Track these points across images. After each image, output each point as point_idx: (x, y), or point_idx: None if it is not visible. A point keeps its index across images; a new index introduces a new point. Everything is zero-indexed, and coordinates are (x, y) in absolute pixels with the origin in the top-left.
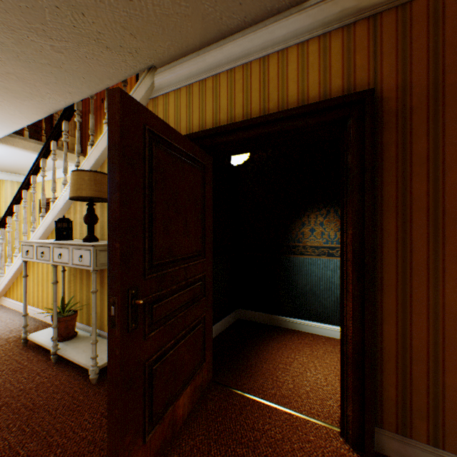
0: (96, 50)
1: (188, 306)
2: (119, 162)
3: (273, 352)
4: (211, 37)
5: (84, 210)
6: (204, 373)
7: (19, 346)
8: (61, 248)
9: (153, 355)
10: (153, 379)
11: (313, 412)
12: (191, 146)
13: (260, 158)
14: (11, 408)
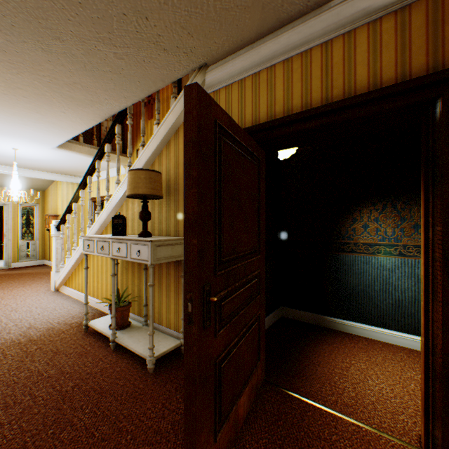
0: (154, 53)
1: (246, 304)
2: (196, 157)
3: (325, 355)
4: (267, 27)
5: (135, 207)
6: (258, 373)
7: (81, 332)
8: (119, 242)
9: (221, 353)
10: (221, 377)
11: (385, 426)
12: (248, 140)
13: (304, 151)
14: (82, 389)
